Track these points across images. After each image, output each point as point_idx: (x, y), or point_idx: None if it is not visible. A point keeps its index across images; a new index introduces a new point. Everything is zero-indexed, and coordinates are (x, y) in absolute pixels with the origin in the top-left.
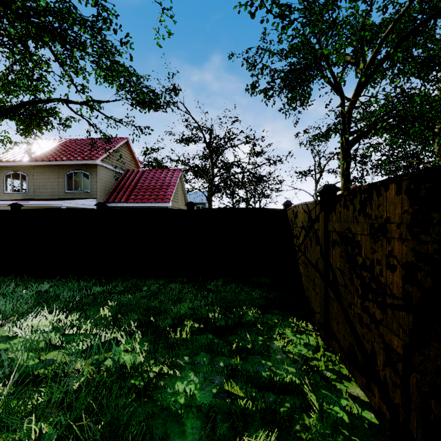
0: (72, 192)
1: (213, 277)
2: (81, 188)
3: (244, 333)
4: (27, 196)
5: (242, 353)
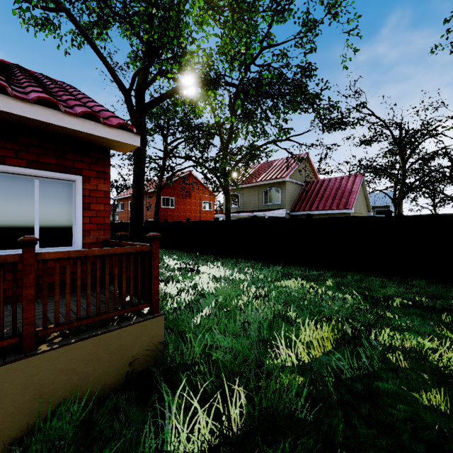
0: (268, 205)
1: (414, 278)
2: (271, 200)
3: (452, 315)
4: (239, 209)
5: (451, 323)
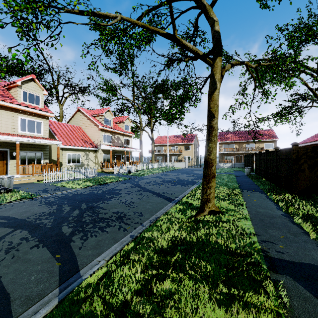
0: None
1: None
2: None
3: None
4: None
5: None
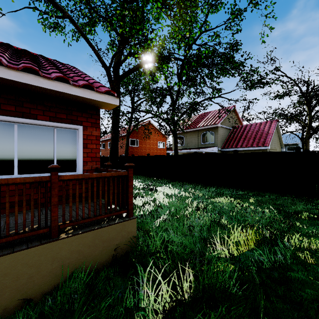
0: (204, 144)
1: (318, 198)
2: (207, 141)
3: None
4: (184, 147)
5: None
